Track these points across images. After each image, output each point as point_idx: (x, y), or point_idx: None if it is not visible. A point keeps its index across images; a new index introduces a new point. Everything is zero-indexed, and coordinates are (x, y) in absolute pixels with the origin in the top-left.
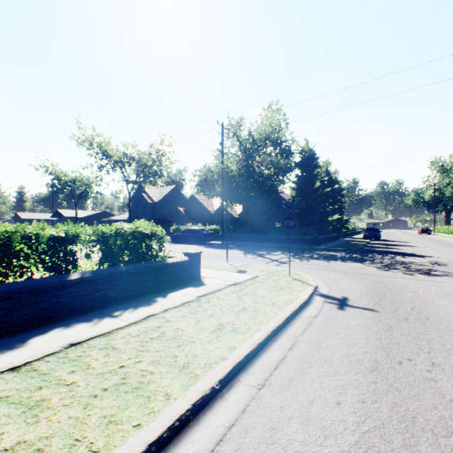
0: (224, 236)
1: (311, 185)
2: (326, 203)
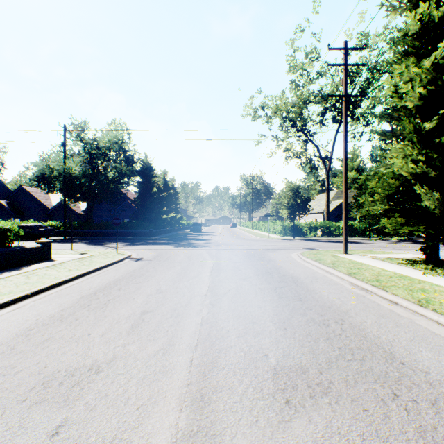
0: (67, 232)
1: (149, 190)
2: (165, 204)
